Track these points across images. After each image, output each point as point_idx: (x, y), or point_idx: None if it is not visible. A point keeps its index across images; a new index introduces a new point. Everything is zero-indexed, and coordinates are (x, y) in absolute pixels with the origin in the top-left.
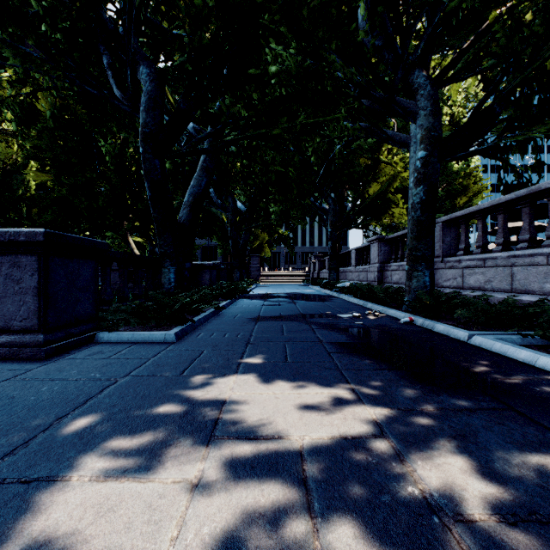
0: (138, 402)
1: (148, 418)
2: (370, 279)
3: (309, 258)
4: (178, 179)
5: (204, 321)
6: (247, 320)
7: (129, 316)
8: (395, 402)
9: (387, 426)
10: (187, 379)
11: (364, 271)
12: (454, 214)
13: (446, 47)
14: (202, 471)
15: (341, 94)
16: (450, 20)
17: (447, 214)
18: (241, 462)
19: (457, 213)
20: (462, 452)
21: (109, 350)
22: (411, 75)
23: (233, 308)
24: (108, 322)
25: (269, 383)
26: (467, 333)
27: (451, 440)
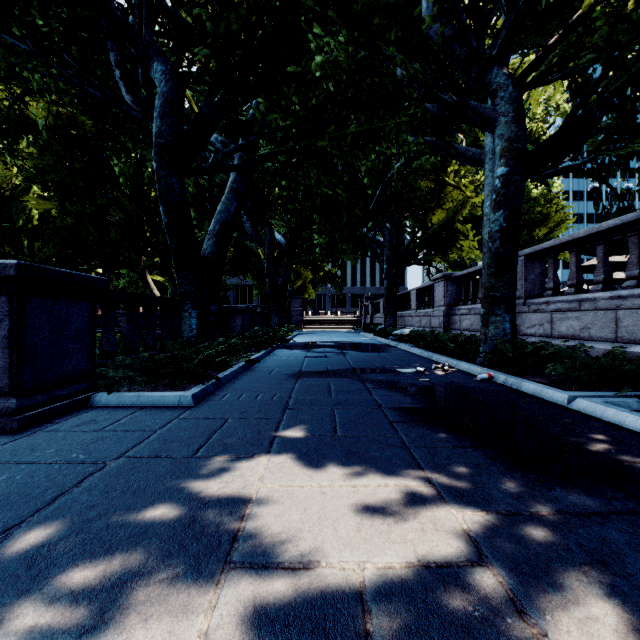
0: (128, 501)
1: (136, 528)
2: (435, 325)
3: (361, 300)
4: (205, 205)
5: (233, 378)
6: (286, 377)
7: (135, 373)
8: (491, 501)
9: (486, 544)
10: (201, 462)
11: (427, 315)
12: (540, 245)
13: (526, 46)
14: (205, 635)
15: (403, 93)
16: (535, 7)
17: (523, 248)
18: (267, 616)
19: (544, 244)
20: (610, 595)
21: (105, 418)
22: (488, 73)
23: (269, 361)
24: (108, 381)
25: (313, 469)
26: (567, 395)
27: (587, 571)
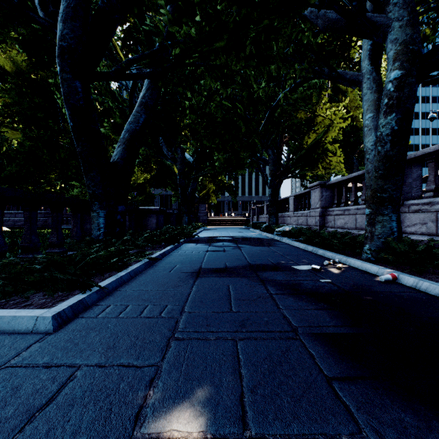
0: None
1: None
2: (311, 224)
3: (249, 205)
4: None
5: (129, 279)
6: (185, 276)
7: None
8: None
9: None
10: None
11: (303, 215)
12: (421, 151)
13: None
14: None
15: None
16: None
17: None
18: None
19: (427, 149)
20: None
21: None
22: None
23: (174, 256)
24: None
25: None
26: None
27: None
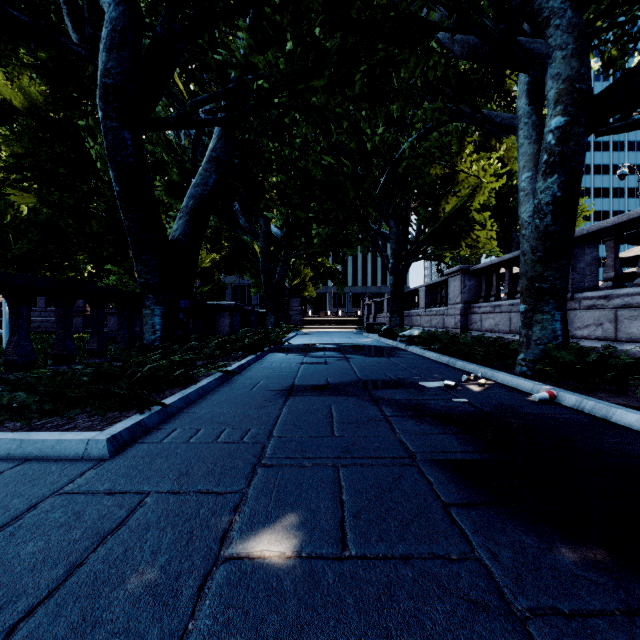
0: None
1: None
2: (449, 325)
3: (362, 299)
4: None
5: (198, 398)
6: (272, 395)
7: (30, 399)
8: None
9: None
10: None
11: (439, 314)
12: (596, 224)
13: None
14: None
15: None
16: None
17: None
18: None
19: (603, 223)
20: None
21: None
22: None
23: (256, 370)
24: None
25: None
26: None
27: None
